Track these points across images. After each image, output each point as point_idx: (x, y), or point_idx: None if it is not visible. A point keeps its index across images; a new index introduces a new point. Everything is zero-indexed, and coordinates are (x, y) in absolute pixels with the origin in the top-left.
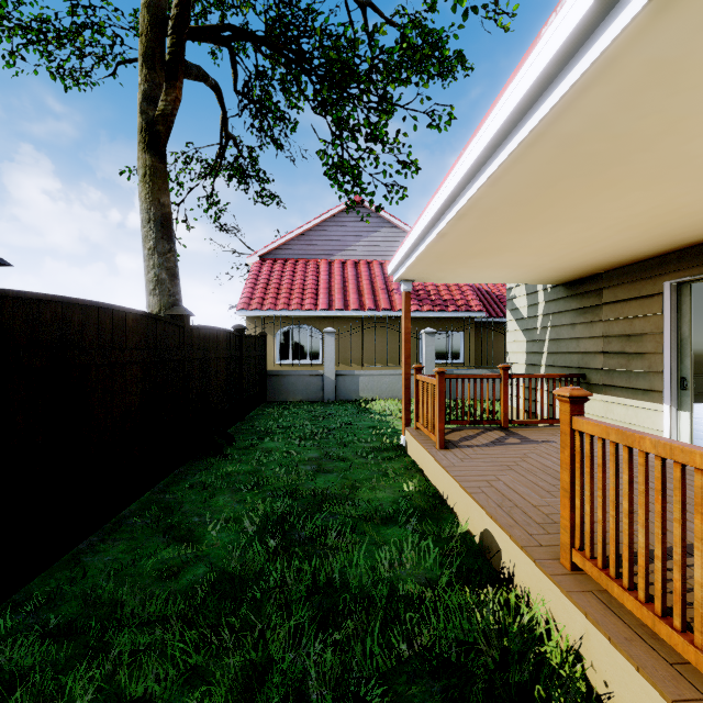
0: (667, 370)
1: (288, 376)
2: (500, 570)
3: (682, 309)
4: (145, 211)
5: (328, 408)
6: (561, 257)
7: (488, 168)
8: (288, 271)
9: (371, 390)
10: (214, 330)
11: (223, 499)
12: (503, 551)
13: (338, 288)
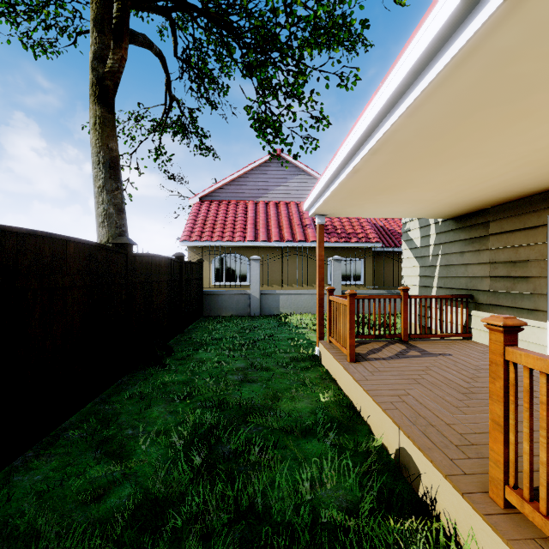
0: None
1: (221, 295)
2: (422, 496)
3: None
4: (95, 154)
5: (254, 321)
6: (457, 193)
7: (408, 97)
8: (222, 210)
9: (289, 306)
10: (156, 257)
11: (157, 410)
12: (423, 474)
13: (263, 223)
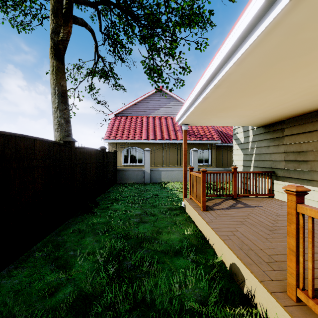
0: None
1: (127, 171)
2: (246, 293)
3: None
4: (53, 89)
5: (147, 186)
6: (266, 111)
7: (237, 53)
8: (128, 121)
9: (167, 178)
10: (89, 149)
11: (88, 239)
12: (246, 280)
13: (151, 129)
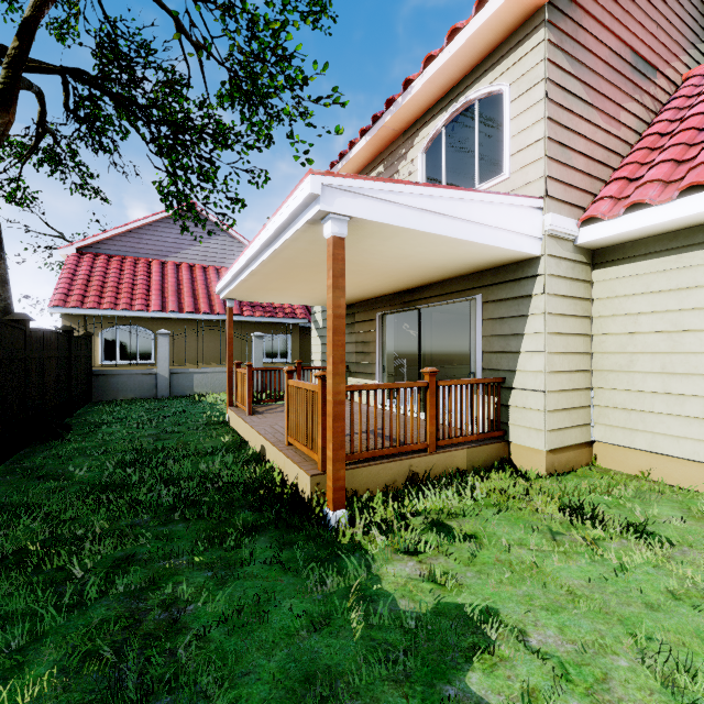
0: (378, 362)
1: (118, 375)
2: (263, 457)
3: (384, 328)
4: None
5: (163, 402)
6: (325, 295)
7: (259, 260)
8: (114, 269)
9: (206, 386)
10: (48, 332)
11: (79, 460)
12: (267, 451)
13: (173, 290)
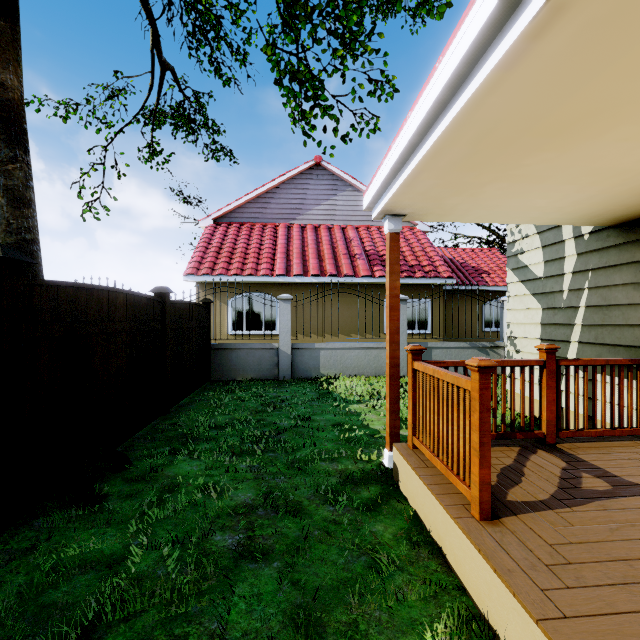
0: None
1: (236, 350)
2: None
3: None
4: None
5: (283, 390)
6: None
7: None
8: (243, 235)
9: (334, 366)
10: (102, 290)
11: None
12: None
13: (297, 252)
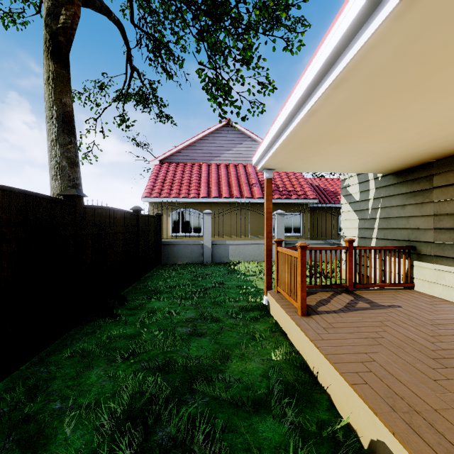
0: None
1: (177, 245)
2: None
3: None
4: (48, 109)
5: (206, 269)
6: (409, 144)
7: None
8: (179, 171)
9: (238, 255)
10: (111, 209)
11: (96, 373)
12: None
13: (214, 182)
